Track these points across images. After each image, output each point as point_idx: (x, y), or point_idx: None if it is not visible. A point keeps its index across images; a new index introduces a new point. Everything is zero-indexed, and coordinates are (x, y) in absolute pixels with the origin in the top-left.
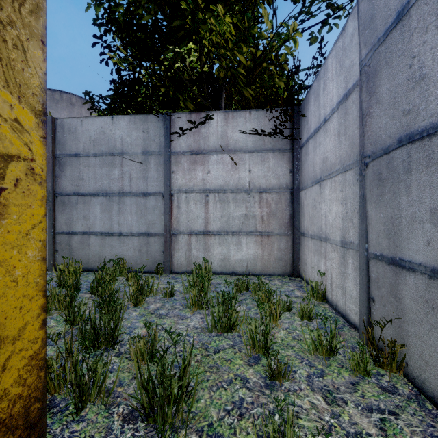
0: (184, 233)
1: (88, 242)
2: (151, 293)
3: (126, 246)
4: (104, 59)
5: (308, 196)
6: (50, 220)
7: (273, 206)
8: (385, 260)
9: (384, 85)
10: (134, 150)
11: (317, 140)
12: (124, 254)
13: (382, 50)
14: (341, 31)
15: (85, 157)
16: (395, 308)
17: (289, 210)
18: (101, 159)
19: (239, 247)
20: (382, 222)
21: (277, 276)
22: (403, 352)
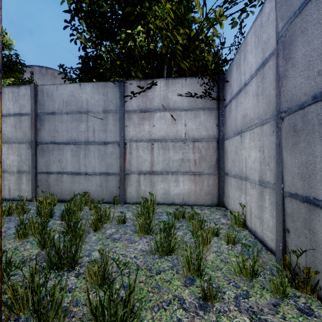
0: (135, 172)
1: (62, 180)
2: (108, 220)
3: (91, 182)
4: (73, 39)
5: (231, 144)
6: (33, 163)
7: (203, 152)
8: (300, 198)
9: (299, 51)
10: (96, 109)
11: (238, 100)
12: (89, 188)
13: (297, 21)
14: (259, 12)
15: (60, 114)
16: (309, 239)
17: (215, 155)
18: (71, 116)
19: (177, 183)
20: (297, 166)
21: (206, 206)
22: (317, 278)
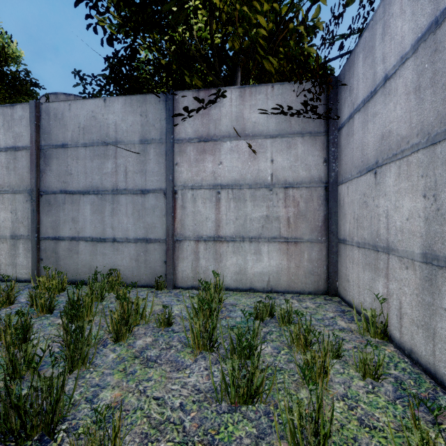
0: (190, 238)
1: (77, 249)
2: (142, 320)
3: (121, 254)
4: (91, 25)
5: (352, 190)
6: (33, 223)
7: (302, 205)
8: None
9: None
10: (130, 138)
11: (369, 111)
12: (118, 264)
13: None
14: None
15: (74, 147)
16: None
17: (322, 210)
18: (92, 149)
19: (258, 257)
20: None
21: (307, 295)
22: None
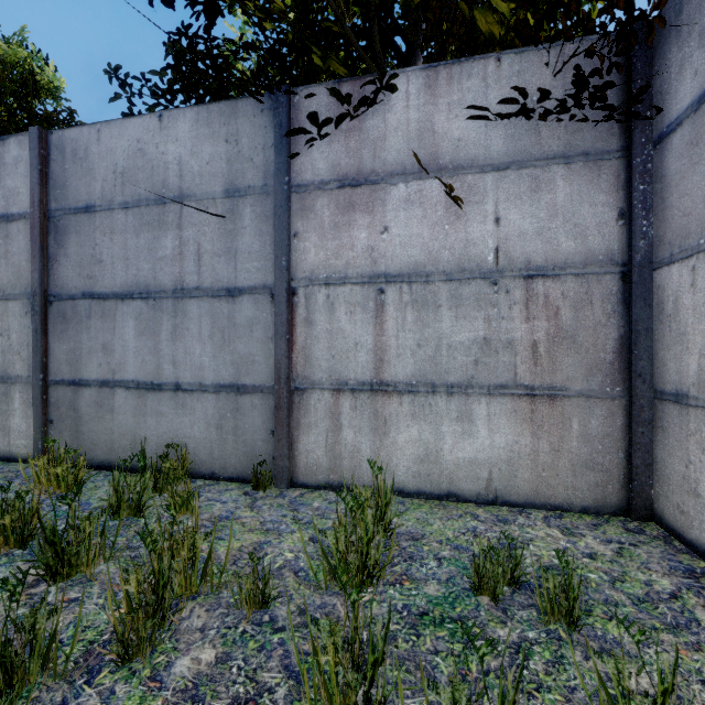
0: (322, 385)
1: (111, 404)
2: (205, 583)
3: (190, 414)
4: None
5: None
6: (36, 354)
7: (566, 314)
8: None
9: None
10: (207, 187)
11: None
12: (184, 433)
13: None
14: None
15: (106, 211)
16: None
17: (615, 325)
18: (137, 213)
19: (466, 426)
20: None
21: (579, 514)
22: None
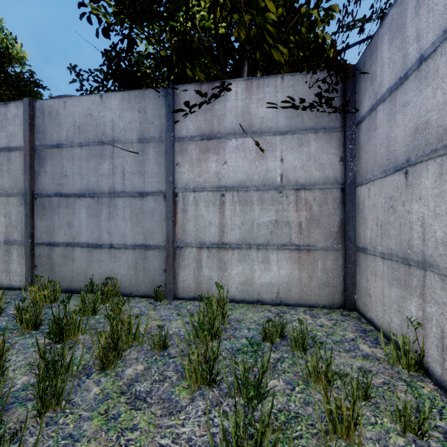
0: (192, 245)
1: (72, 256)
2: (135, 340)
3: (118, 261)
4: (85, 14)
5: (374, 192)
6: (27, 228)
7: (315, 208)
8: None
9: None
10: (128, 136)
11: (397, 101)
12: (115, 272)
13: None
14: None
15: (69, 147)
16: None
17: (338, 214)
18: (88, 149)
19: (266, 266)
20: None
21: (321, 308)
22: None
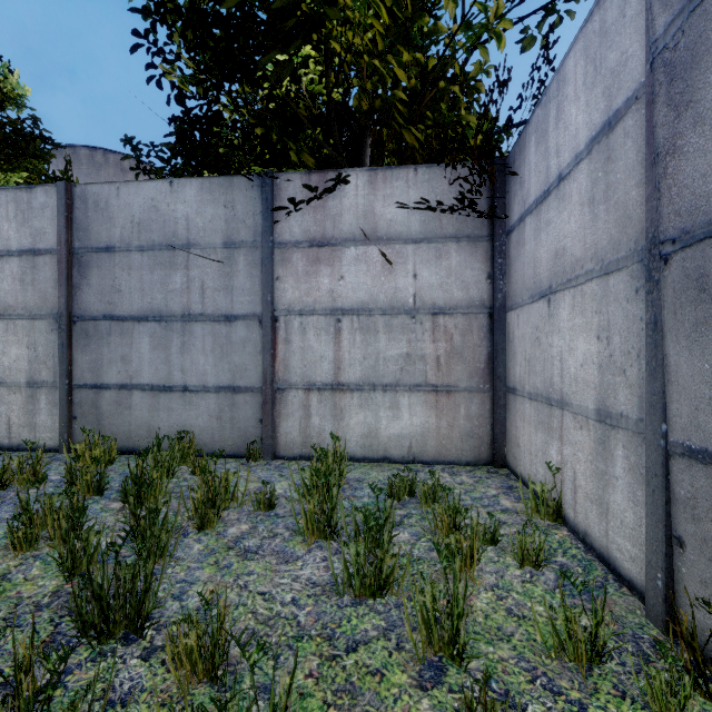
0: (297, 386)
1: (129, 402)
2: (233, 501)
3: (196, 409)
4: (154, 77)
5: (523, 320)
6: (62, 364)
7: (457, 339)
8: None
9: None
10: (209, 239)
11: (542, 217)
12: (191, 423)
13: None
14: (597, 0)
15: (124, 252)
16: None
17: (486, 346)
18: (152, 255)
19: (395, 412)
20: (708, 380)
21: (465, 466)
22: None
